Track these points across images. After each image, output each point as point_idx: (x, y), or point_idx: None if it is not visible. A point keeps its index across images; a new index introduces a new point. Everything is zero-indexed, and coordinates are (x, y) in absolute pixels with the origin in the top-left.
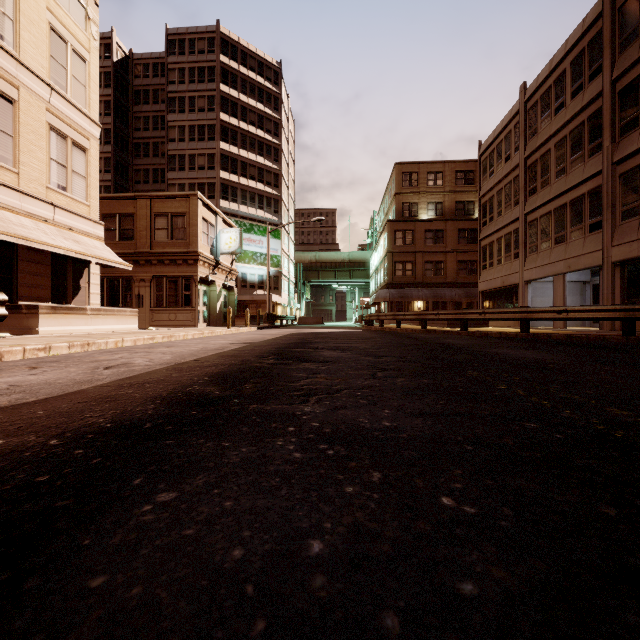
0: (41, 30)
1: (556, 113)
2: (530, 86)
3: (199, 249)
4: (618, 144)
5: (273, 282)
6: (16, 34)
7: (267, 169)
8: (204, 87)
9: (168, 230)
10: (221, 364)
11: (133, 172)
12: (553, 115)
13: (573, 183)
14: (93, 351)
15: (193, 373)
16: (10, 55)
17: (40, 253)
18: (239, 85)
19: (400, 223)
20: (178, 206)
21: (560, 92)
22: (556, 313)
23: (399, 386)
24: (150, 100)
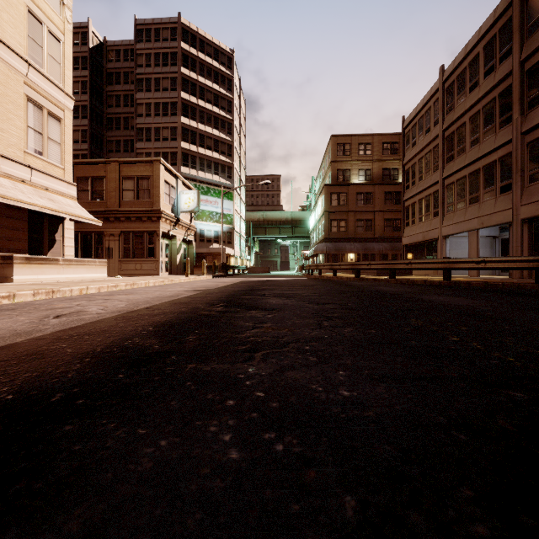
0: (19, 12)
1: (470, 91)
2: (448, 68)
3: (161, 208)
4: (526, 116)
5: (227, 237)
6: None
7: (222, 140)
8: (167, 70)
9: (134, 191)
10: (171, 312)
11: (106, 142)
12: (468, 93)
13: (486, 151)
14: (55, 298)
15: (140, 322)
16: None
17: (18, 210)
18: (198, 68)
19: (335, 187)
20: (143, 170)
21: (474, 73)
22: (475, 263)
23: (348, 338)
24: (121, 81)
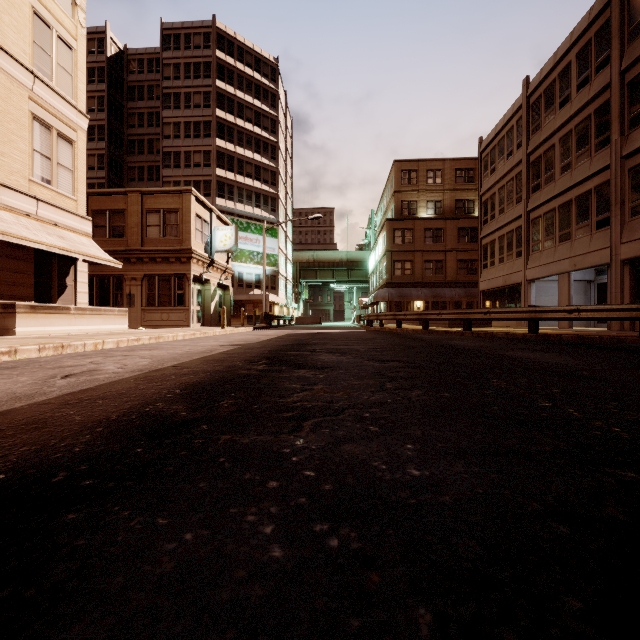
0: (23, 14)
1: (561, 107)
2: (533, 80)
3: (192, 246)
4: (627, 137)
5: (270, 281)
6: None
7: (264, 167)
8: (200, 83)
9: (160, 227)
10: (202, 371)
11: (127, 169)
12: (557, 109)
13: (579, 179)
14: (65, 354)
15: (165, 384)
16: None
17: (22, 249)
18: (235, 81)
19: (399, 221)
20: (171, 202)
21: (565, 85)
22: (567, 313)
23: (416, 403)
24: (145, 96)
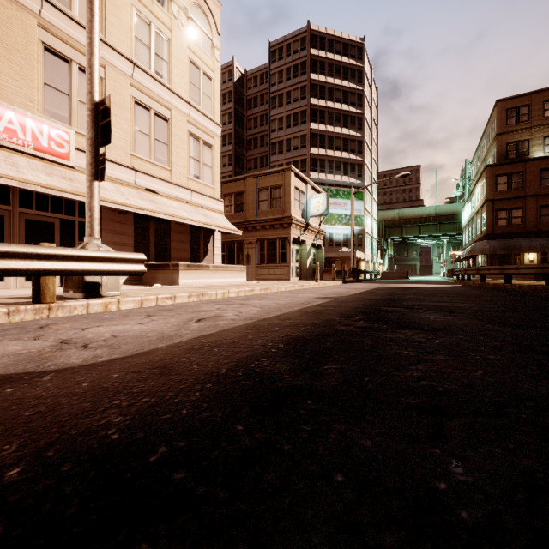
0: (184, 64)
1: None
2: None
3: (292, 214)
4: None
5: (357, 240)
6: (169, 72)
7: (351, 138)
8: (297, 81)
9: (268, 201)
10: (302, 324)
11: (247, 162)
12: None
13: None
14: (203, 301)
15: (269, 335)
16: (166, 87)
17: (183, 226)
18: (326, 70)
19: (503, 166)
20: (276, 180)
21: None
22: None
23: None
24: (258, 104)
